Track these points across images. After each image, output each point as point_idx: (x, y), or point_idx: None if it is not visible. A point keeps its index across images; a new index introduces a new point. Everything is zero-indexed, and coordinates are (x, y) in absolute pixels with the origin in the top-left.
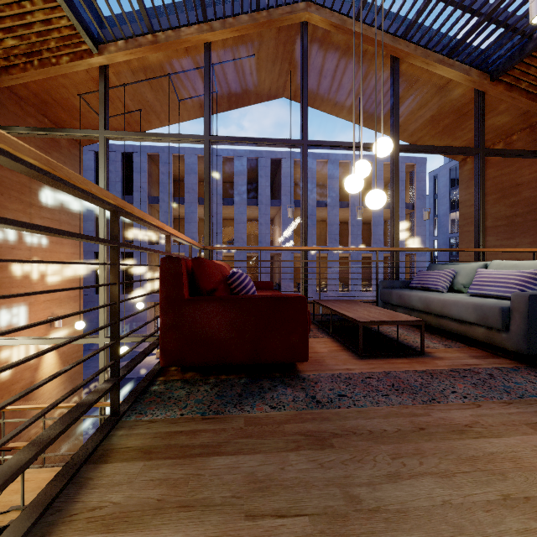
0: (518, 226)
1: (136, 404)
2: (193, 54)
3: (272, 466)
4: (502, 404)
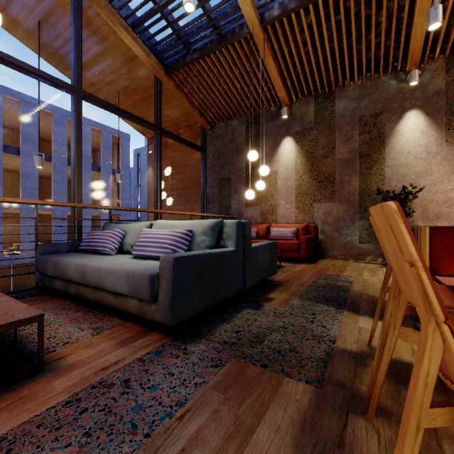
0: (184, 196)
1: None
2: None
3: None
4: None
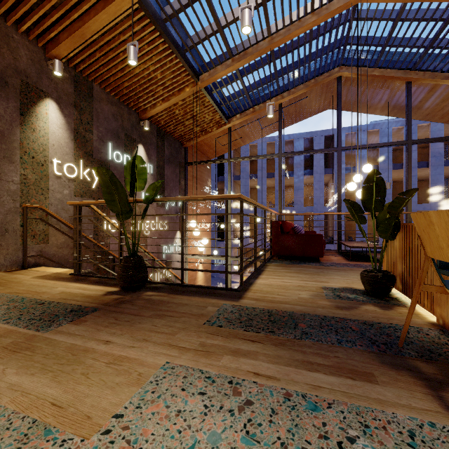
0: None
1: (268, 262)
2: None
3: (305, 269)
4: None
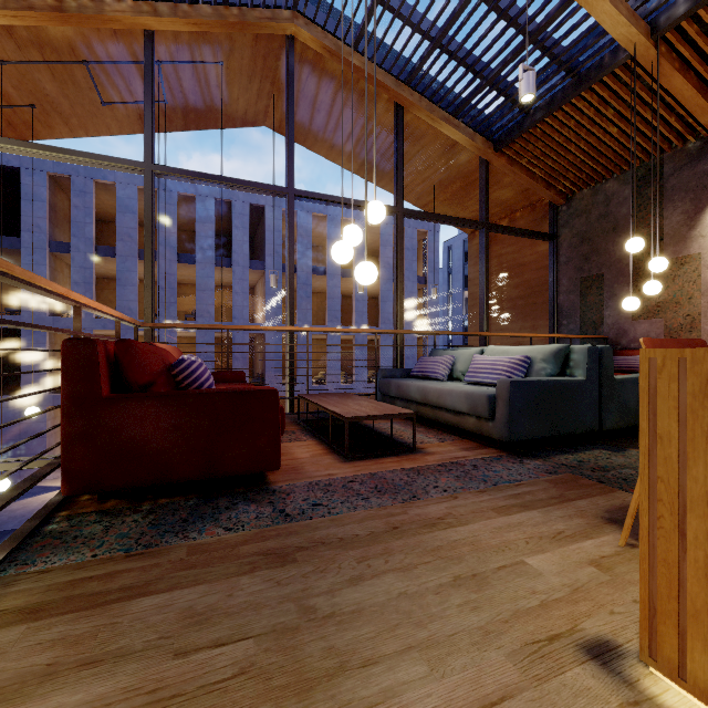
0: (521, 309)
1: (17, 553)
2: (126, 41)
3: (217, 595)
4: (477, 493)
